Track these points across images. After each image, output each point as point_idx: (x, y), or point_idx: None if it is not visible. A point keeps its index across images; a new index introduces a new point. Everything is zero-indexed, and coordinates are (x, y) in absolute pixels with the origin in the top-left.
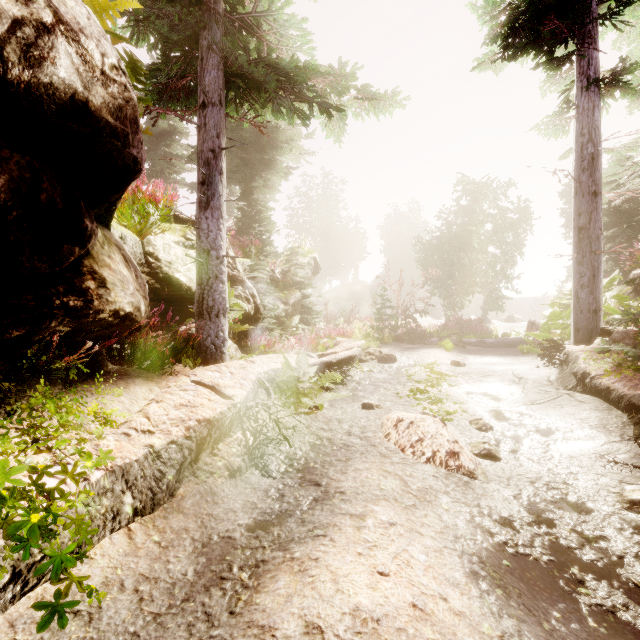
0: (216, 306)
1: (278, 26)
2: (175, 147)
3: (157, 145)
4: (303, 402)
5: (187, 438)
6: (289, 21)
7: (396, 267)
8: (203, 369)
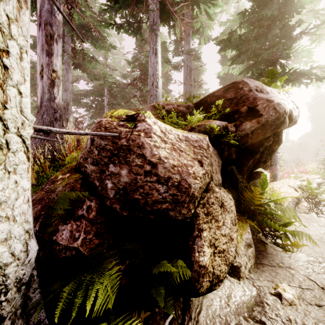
0: (275, 161)
1: (297, 53)
2: (201, 90)
3: (194, 91)
4: (319, 197)
5: (293, 201)
6: (303, 51)
7: (319, 130)
8: (275, 182)
